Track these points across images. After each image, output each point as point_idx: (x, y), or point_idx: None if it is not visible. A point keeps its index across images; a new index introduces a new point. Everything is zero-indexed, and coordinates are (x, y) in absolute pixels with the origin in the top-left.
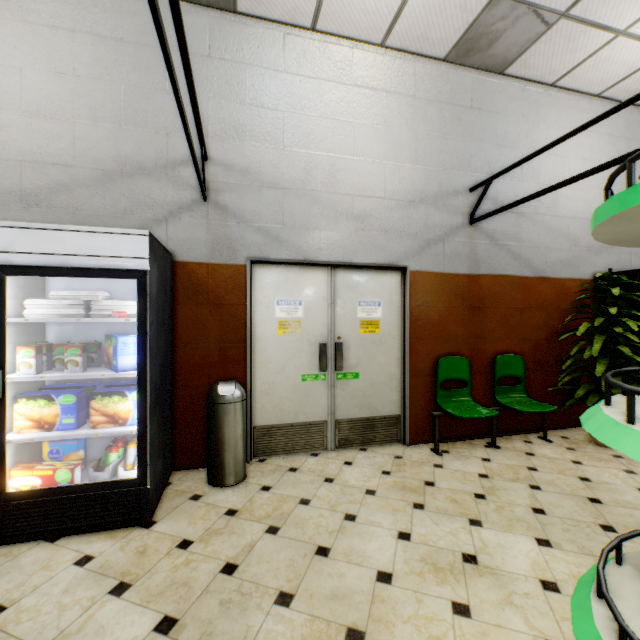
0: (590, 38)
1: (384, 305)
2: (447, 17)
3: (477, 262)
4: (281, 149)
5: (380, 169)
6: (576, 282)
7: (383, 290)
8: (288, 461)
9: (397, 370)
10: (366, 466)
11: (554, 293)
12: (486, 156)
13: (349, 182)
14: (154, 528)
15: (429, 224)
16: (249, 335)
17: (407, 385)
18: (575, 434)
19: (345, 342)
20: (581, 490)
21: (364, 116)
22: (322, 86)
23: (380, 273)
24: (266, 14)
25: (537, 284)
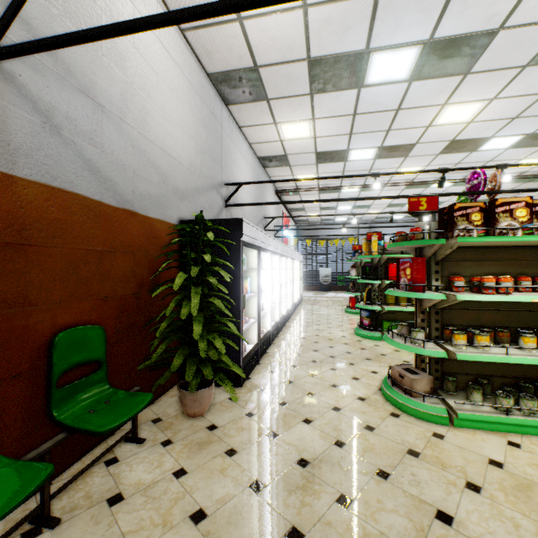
0: None
1: None
2: None
3: (11, 149)
4: None
5: None
6: (165, 225)
7: None
8: None
9: None
10: None
11: (144, 235)
12: None
13: None
14: None
15: None
16: None
17: None
18: (167, 407)
19: None
20: None
21: None
22: None
23: None
24: None
25: (124, 219)
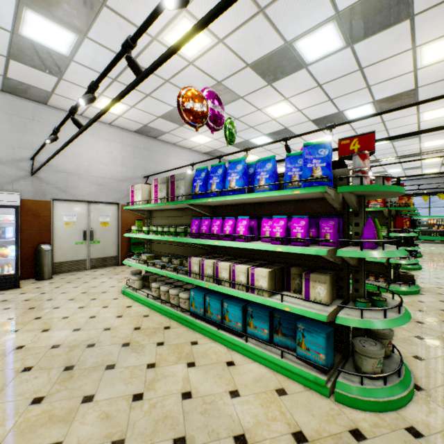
0: (178, 138)
1: (111, 216)
2: (132, 125)
3: None
4: (67, 158)
5: (109, 168)
6: None
7: (110, 211)
8: (70, 273)
9: (116, 240)
10: (102, 271)
11: None
12: (150, 166)
13: (96, 172)
14: (23, 288)
15: (128, 188)
16: (52, 227)
17: (120, 245)
18: None
19: (94, 230)
20: None
21: (102, 148)
22: (85, 136)
23: (109, 205)
24: (60, 108)
25: None
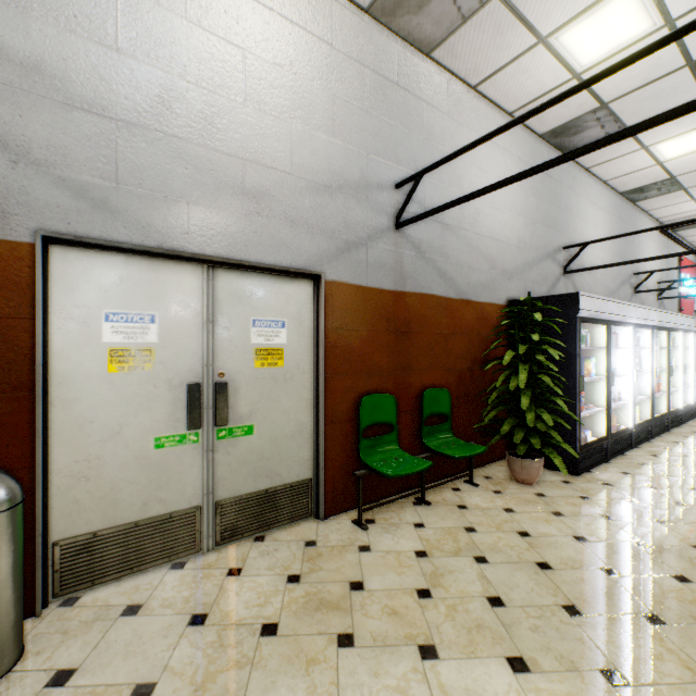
0: (516, 36)
1: (290, 326)
2: None
3: (403, 277)
4: (113, 50)
5: (285, 131)
6: (494, 307)
7: (289, 305)
8: (126, 591)
9: (308, 417)
10: (263, 572)
11: (476, 318)
12: (413, 149)
13: (238, 138)
14: None
15: (349, 221)
16: (40, 376)
17: (322, 437)
18: (496, 471)
19: (232, 381)
20: (526, 552)
21: (261, 46)
22: None
23: (285, 281)
24: None
25: (461, 307)
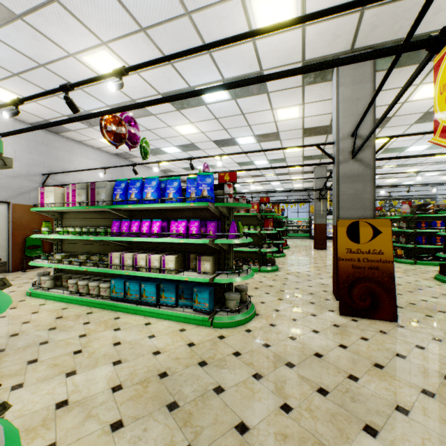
0: (86, 137)
1: None
2: (28, 117)
3: None
4: None
5: None
6: None
7: None
8: None
9: (5, 243)
10: None
11: None
12: (50, 163)
13: None
14: None
15: (22, 186)
16: None
17: (11, 249)
18: None
19: None
20: None
21: None
22: None
23: None
24: None
25: None
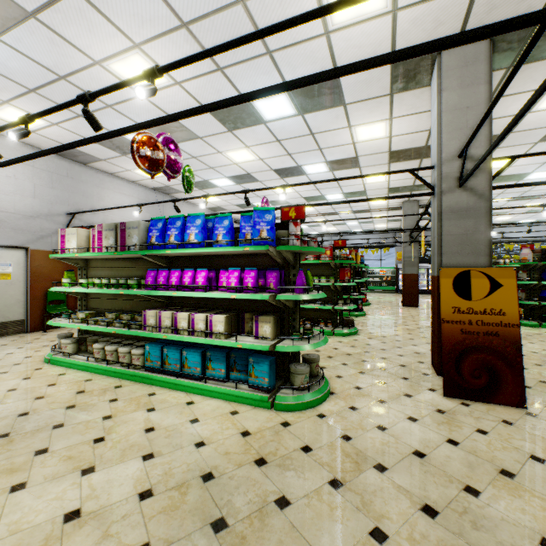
0: (118, 168)
1: (14, 265)
2: (50, 144)
3: None
4: None
5: (12, 199)
6: None
7: (14, 258)
8: None
9: (23, 297)
10: (2, 341)
11: None
12: (77, 200)
13: None
14: None
15: (43, 228)
16: None
17: (29, 304)
18: None
19: None
20: None
21: (1, 171)
22: None
23: (12, 249)
24: None
25: None
